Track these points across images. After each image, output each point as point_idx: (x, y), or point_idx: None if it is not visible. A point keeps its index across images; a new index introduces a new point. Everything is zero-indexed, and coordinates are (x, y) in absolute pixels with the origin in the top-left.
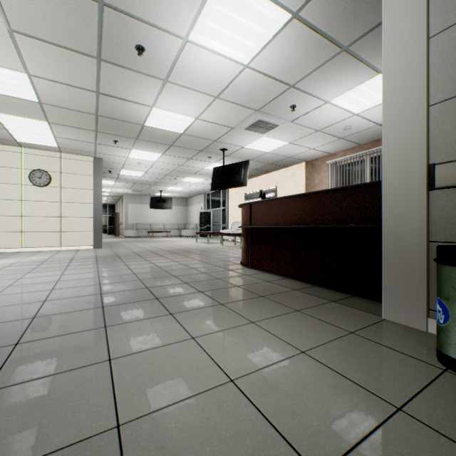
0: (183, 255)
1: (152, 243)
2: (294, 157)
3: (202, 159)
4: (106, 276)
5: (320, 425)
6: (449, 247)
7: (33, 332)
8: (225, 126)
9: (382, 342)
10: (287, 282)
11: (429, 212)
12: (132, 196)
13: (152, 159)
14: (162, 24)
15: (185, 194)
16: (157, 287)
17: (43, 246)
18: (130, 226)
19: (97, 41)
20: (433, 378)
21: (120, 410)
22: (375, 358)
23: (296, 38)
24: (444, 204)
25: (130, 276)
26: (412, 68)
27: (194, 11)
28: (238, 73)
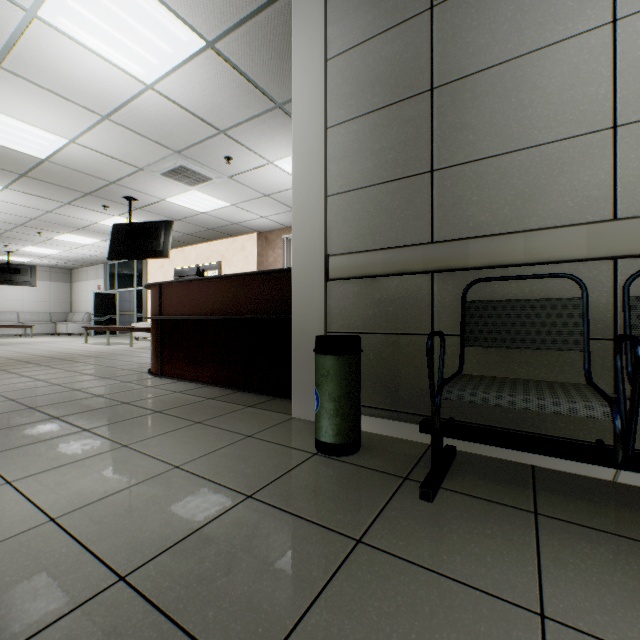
0: (47, 365)
1: None
2: (242, 224)
3: (93, 208)
4: None
5: (153, 533)
6: (319, 337)
7: None
8: (128, 163)
9: (275, 440)
10: (206, 390)
11: (328, 303)
12: None
13: None
14: None
15: (66, 262)
16: None
17: None
18: None
19: None
20: (300, 463)
21: None
22: (258, 457)
23: (217, 74)
24: (338, 295)
25: None
26: (315, 154)
27: None
28: (138, 92)
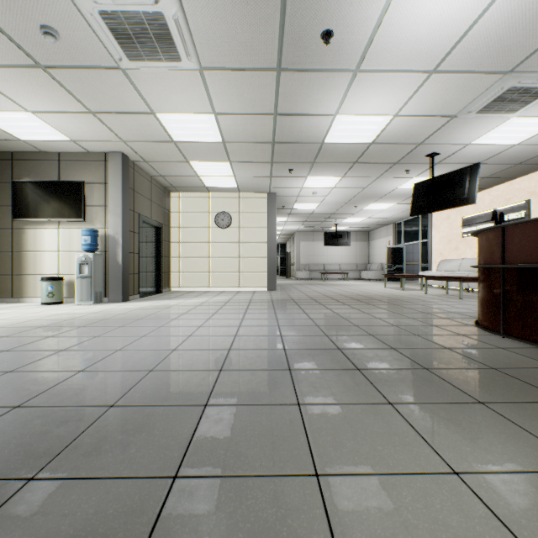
0: (372, 304)
1: (328, 287)
2: None
3: (396, 176)
4: (286, 326)
5: None
6: None
7: (220, 391)
8: (440, 116)
9: None
10: None
11: None
12: (304, 233)
13: (329, 185)
14: None
15: (366, 226)
16: (352, 350)
17: (225, 287)
18: (301, 266)
19: (277, 47)
20: None
21: None
22: None
23: None
24: None
25: (313, 329)
26: None
27: None
28: (480, 12)
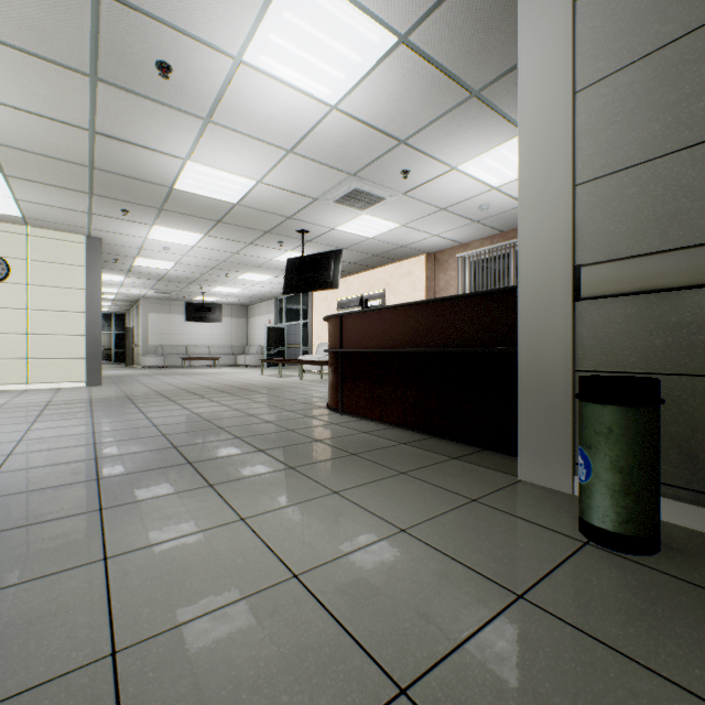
0: (238, 395)
1: (189, 377)
2: (410, 246)
3: (270, 246)
4: (106, 431)
5: (414, 626)
6: (591, 378)
7: None
8: (304, 196)
9: (512, 511)
10: (393, 433)
11: (576, 331)
12: (156, 300)
13: (187, 242)
14: (199, 32)
15: (244, 300)
16: (191, 446)
17: None
18: (151, 349)
19: (90, 49)
20: (570, 554)
21: (119, 631)
22: (500, 533)
23: (405, 73)
24: (594, 320)
25: (148, 430)
26: (555, 131)
27: (250, 18)
28: (322, 116)
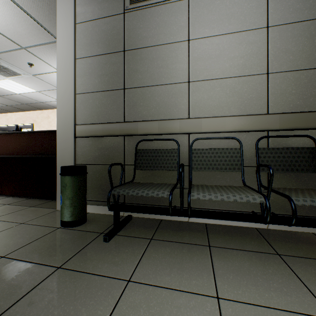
0: None
1: None
2: (46, 103)
3: None
4: None
5: None
6: (62, 166)
7: None
8: None
9: (38, 223)
10: (6, 200)
11: (76, 149)
12: None
13: None
14: None
15: None
16: None
17: None
18: None
19: None
20: (47, 234)
21: None
22: (21, 234)
23: (14, 13)
24: (81, 145)
25: None
26: (69, 71)
27: None
28: None
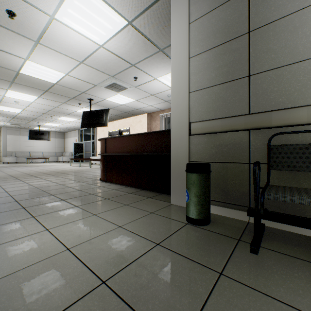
0: (56, 175)
1: (30, 167)
2: (140, 109)
3: (74, 104)
4: None
5: (114, 260)
6: (189, 164)
7: None
8: (90, 83)
9: (165, 215)
10: (127, 189)
11: (190, 147)
12: (11, 128)
13: (29, 99)
14: (30, 0)
15: (62, 129)
16: (26, 200)
17: None
18: (8, 153)
19: None
20: (180, 228)
21: None
22: (158, 223)
23: (132, 37)
24: (195, 142)
25: (2, 194)
26: (183, 71)
27: None
28: (96, 49)
